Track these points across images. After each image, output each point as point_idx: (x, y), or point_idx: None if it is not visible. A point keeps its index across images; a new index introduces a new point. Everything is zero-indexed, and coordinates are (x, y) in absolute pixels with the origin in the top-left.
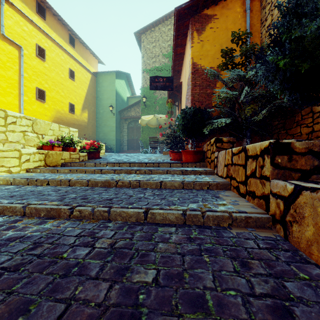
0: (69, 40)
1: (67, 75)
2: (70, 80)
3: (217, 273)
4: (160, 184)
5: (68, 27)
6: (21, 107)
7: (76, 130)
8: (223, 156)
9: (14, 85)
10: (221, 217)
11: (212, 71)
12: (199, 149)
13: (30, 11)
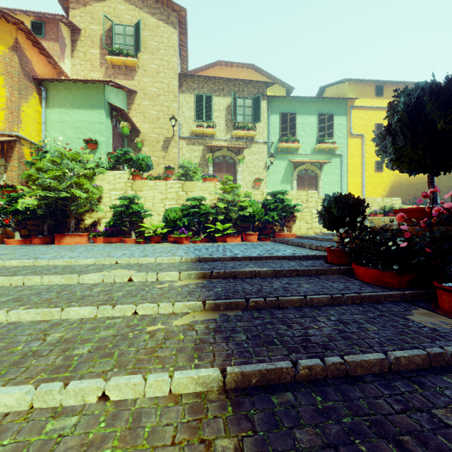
0: None
1: None
2: None
3: None
4: None
5: (408, 82)
6: (362, 182)
7: (399, 199)
8: None
9: (358, 167)
10: None
11: None
12: None
13: (370, 100)
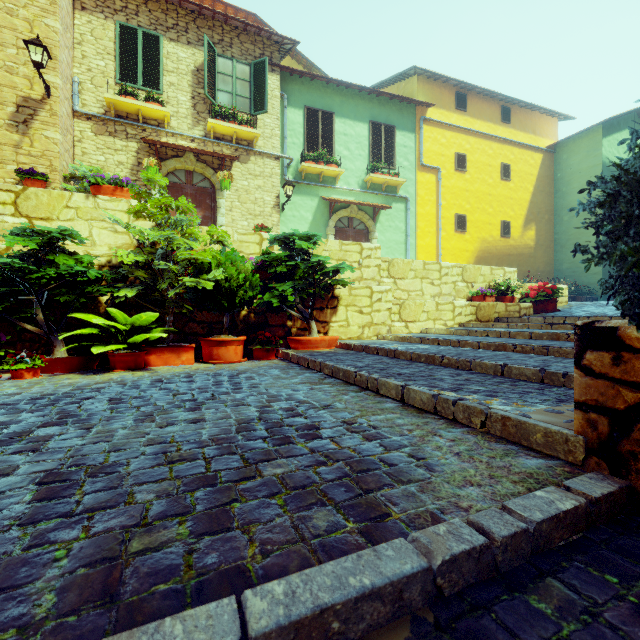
0: (500, 116)
1: (497, 177)
2: (503, 182)
3: None
4: None
5: (499, 97)
6: (438, 248)
7: (514, 270)
8: None
9: (431, 222)
10: None
11: None
12: None
13: (448, 113)
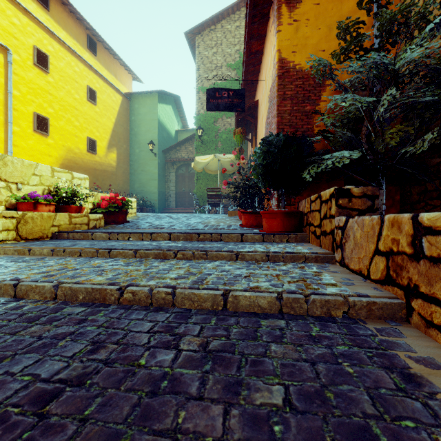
0: (87, 43)
1: (84, 96)
2: (89, 103)
3: None
4: (223, 300)
5: (86, 24)
6: (8, 143)
7: (86, 177)
8: (368, 228)
9: None
10: None
11: (322, 62)
12: (291, 208)
13: None
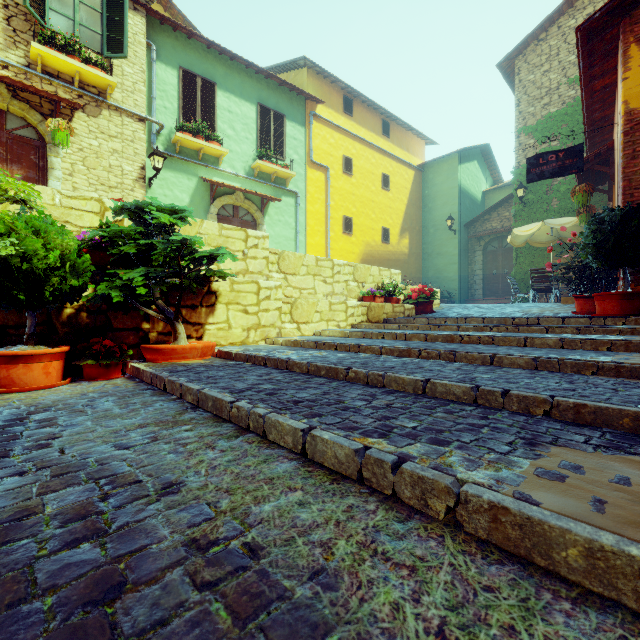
0: (381, 129)
1: (379, 186)
2: (383, 191)
3: (539, 381)
4: (523, 341)
5: (381, 110)
6: (327, 248)
7: (399, 272)
8: None
9: (321, 221)
10: (581, 365)
11: None
12: None
13: (336, 115)
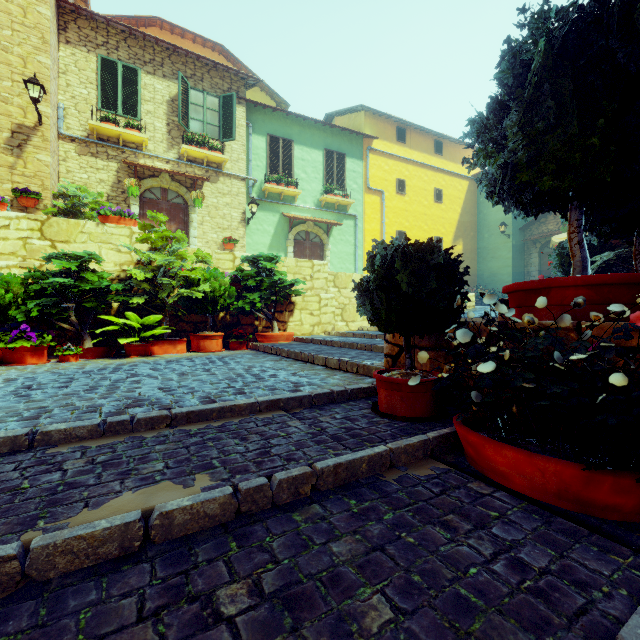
0: (434, 149)
1: (431, 200)
2: (436, 204)
3: None
4: None
5: (433, 132)
6: None
7: None
8: None
9: (376, 236)
10: None
11: None
12: None
13: (391, 144)
